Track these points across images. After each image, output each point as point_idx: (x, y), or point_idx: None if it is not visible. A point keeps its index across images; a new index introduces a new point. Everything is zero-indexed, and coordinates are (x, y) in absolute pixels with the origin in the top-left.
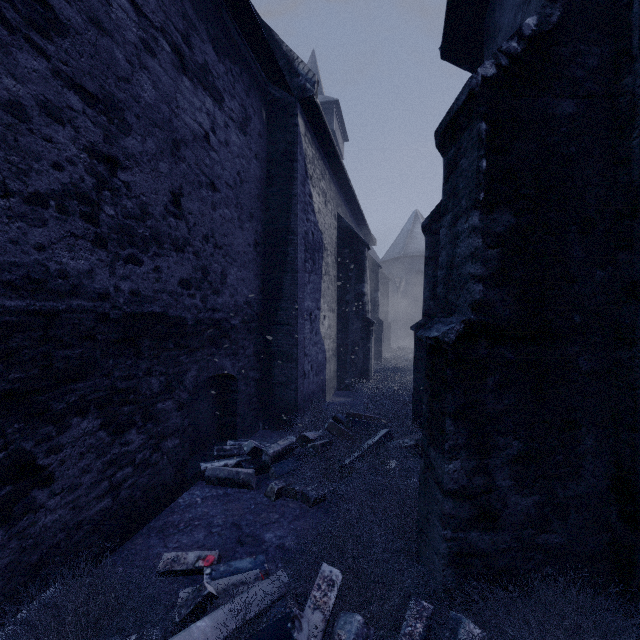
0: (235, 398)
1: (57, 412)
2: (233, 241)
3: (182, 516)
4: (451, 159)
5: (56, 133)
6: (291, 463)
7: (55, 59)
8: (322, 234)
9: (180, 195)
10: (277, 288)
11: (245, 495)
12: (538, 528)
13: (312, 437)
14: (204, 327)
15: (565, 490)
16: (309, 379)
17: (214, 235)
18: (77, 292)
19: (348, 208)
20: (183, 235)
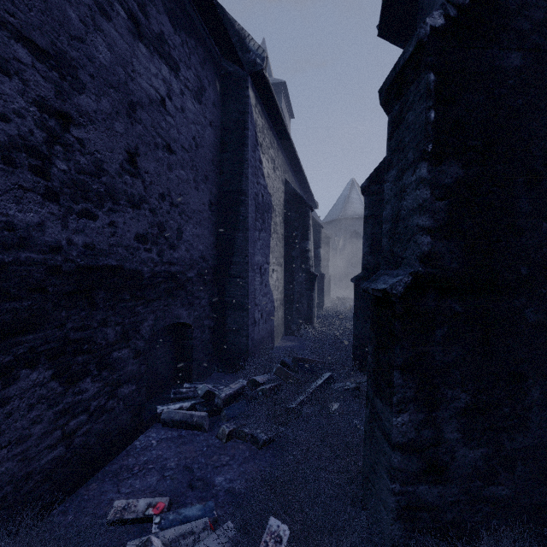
0: (191, 344)
1: (3, 365)
2: (189, 200)
3: (137, 459)
4: (396, 115)
5: (1, 84)
6: (242, 406)
7: (0, 9)
8: (271, 196)
9: (136, 155)
10: (230, 244)
11: (198, 437)
12: (486, 480)
13: (261, 381)
14: (160, 279)
15: (512, 442)
16: (259, 326)
17: (170, 194)
18: (26, 244)
19: (294, 175)
20: (139, 193)
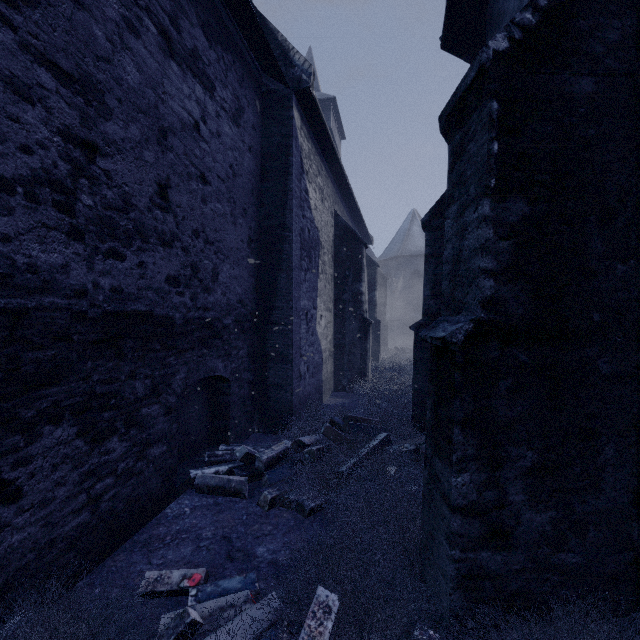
0: (228, 401)
1: (26, 420)
2: (225, 237)
3: (169, 528)
4: (457, 145)
5: (24, 113)
6: (286, 470)
7: (23, 31)
8: (319, 231)
9: (167, 186)
10: (272, 286)
11: (237, 504)
12: (554, 547)
13: (308, 442)
14: (194, 327)
15: (583, 505)
16: (305, 380)
17: (205, 230)
18: (49, 288)
19: (345, 206)
20: (171, 229)
